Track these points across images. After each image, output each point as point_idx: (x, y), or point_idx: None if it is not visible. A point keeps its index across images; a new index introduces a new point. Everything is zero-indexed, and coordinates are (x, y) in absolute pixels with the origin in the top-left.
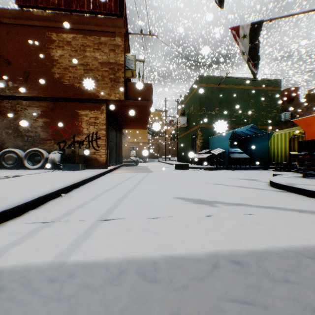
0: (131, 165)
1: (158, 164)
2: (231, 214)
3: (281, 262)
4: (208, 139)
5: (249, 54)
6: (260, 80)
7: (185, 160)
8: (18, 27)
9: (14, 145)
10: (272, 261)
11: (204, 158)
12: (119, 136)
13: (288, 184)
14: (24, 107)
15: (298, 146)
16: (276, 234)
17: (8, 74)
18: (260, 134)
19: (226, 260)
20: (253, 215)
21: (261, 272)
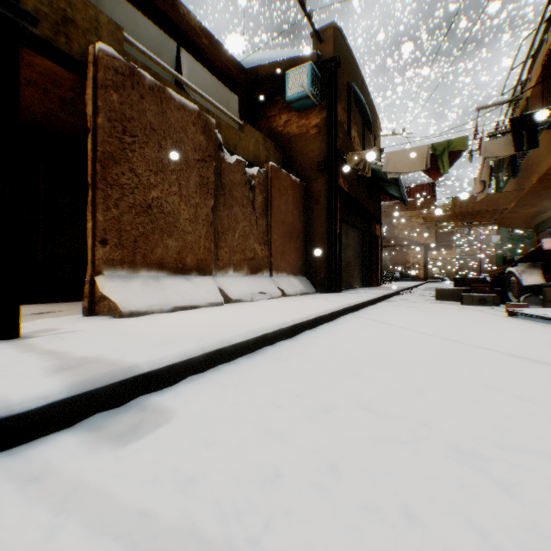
0: (436, 282)
1: None
2: None
3: None
4: None
5: None
6: None
7: None
8: None
9: None
10: None
11: None
12: (425, 258)
13: None
14: None
15: None
16: None
17: None
18: None
19: None
20: None
21: None
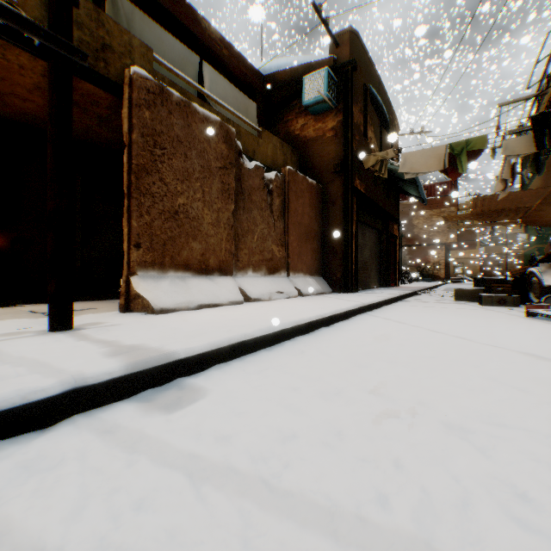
0: (458, 282)
1: None
2: None
3: None
4: None
5: None
6: None
7: None
8: None
9: None
10: None
11: None
12: (446, 257)
13: None
14: None
15: None
16: None
17: None
18: None
19: None
20: None
21: None
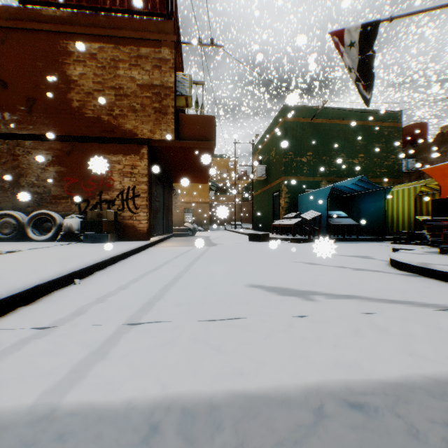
0: (186, 235)
1: (225, 233)
2: (337, 314)
3: (434, 406)
4: (297, 197)
5: (358, 71)
6: (372, 112)
7: (264, 228)
8: (18, 32)
9: (13, 206)
10: (419, 404)
11: (292, 224)
12: (168, 193)
13: (420, 265)
14: (27, 149)
15: (432, 207)
16: (416, 349)
17: (4, 101)
18: (372, 190)
19: (337, 402)
20: (373, 315)
21: (402, 428)
